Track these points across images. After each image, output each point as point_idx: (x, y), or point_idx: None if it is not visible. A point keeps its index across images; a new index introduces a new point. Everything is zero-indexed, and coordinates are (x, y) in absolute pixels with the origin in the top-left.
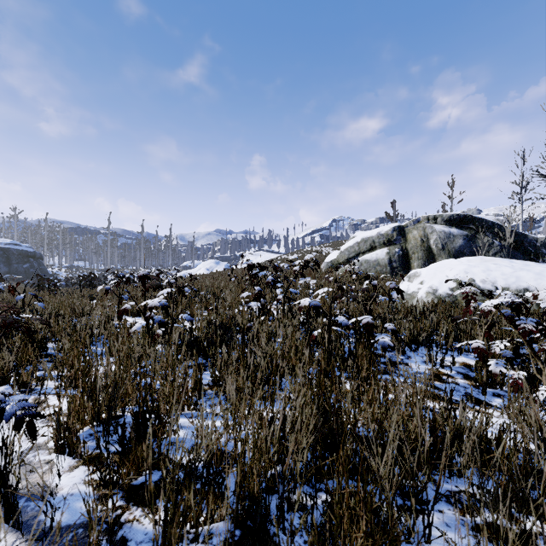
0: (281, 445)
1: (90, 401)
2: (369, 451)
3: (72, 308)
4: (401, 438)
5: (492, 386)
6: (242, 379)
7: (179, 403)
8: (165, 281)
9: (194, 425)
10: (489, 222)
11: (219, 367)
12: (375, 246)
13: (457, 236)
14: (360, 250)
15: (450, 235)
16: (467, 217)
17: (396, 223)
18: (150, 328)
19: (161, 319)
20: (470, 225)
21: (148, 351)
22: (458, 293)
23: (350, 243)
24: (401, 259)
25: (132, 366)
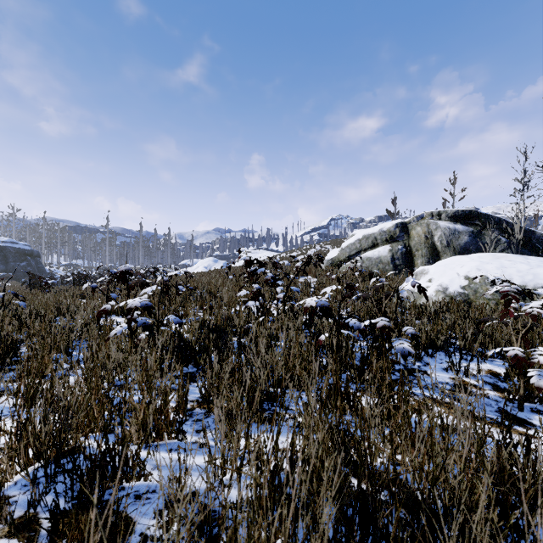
0: (292, 536)
1: (21, 442)
2: (417, 521)
3: (57, 307)
4: (465, 503)
5: (529, 400)
6: (237, 397)
7: (157, 431)
8: (158, 279)
9: (174, 462)
10: (495, 218)
11: (209, 381)
12: (377, 244)
13: (463, 233)
14: (361, 247)
15: (455, 231)
16: (473, 213)
17: (398, 220)
18: (134, 332)
19: (146, 321)
20: (476, 221)
21: (125, 361)
22: (470, 292)
23: (351, 240)
24: (404, 257)
25: (99, 383)
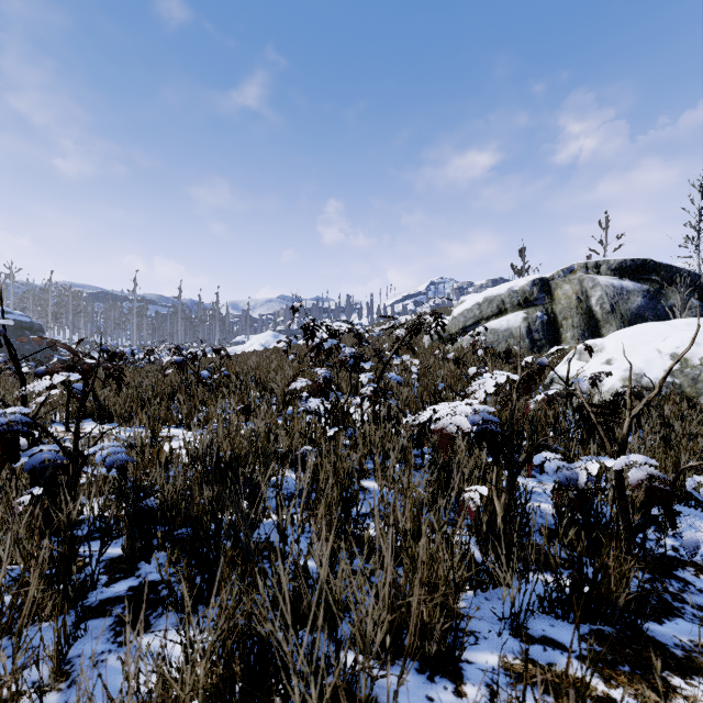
0: None
1: None
2: None
3: None
4: None
5: None
6: None
7: None
8: (166, 360)
9: None
10: (681, 270)
11: None
12: (506, 309)
13: (634, 292)
14: (482, 314)
15: (623, 290)
16: (648, 263)
17: (536, 275)
18: None
19: (53, 455)
20: (652, 276)
21: None
22: (685, 381)
23: (466, 305)
24: (546, 328)
25: None
